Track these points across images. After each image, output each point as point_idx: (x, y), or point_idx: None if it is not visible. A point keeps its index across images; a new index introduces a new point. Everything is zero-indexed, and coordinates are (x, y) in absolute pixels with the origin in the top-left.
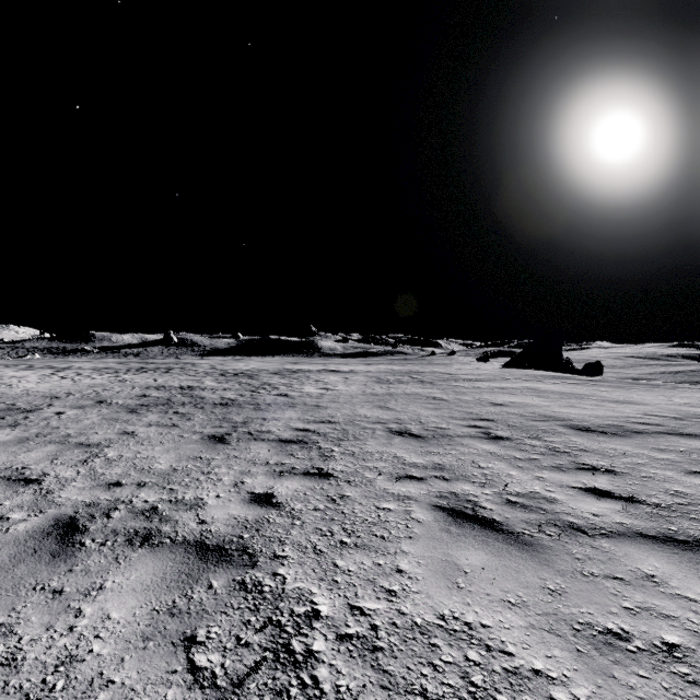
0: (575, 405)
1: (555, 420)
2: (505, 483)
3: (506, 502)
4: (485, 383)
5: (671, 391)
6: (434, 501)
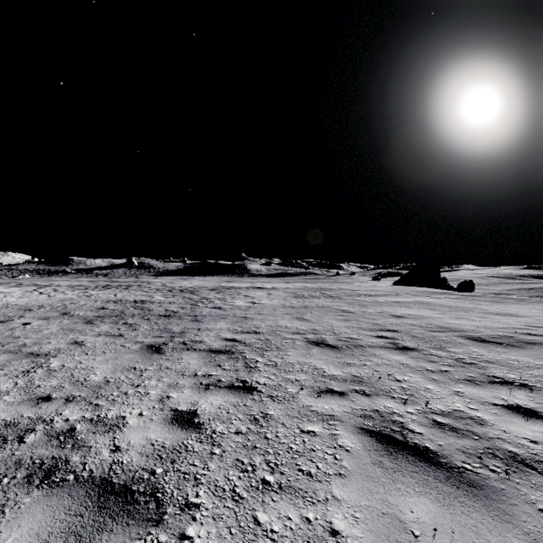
0: (464, 317)
1: (451, 331)
2: (427, 400)
3: (434, 424)
4: (382, 298)
5: (538, 304)
6: (359, 422)
